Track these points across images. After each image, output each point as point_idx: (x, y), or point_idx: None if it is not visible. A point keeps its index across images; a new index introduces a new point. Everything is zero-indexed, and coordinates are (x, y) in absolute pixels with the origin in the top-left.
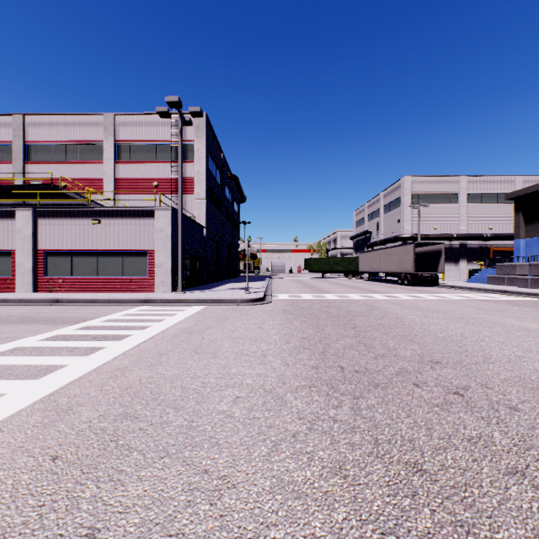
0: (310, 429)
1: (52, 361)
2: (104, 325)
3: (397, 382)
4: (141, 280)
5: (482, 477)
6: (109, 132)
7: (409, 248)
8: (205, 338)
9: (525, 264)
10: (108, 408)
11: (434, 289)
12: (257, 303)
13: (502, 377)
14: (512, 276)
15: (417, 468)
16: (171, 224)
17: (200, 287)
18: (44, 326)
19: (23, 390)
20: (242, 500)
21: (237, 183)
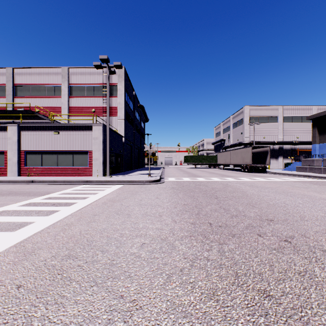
0: (191, 265)
1: (25, 219)
2: (60, 196)
3: (246, 233)
4: (84, 169)
5: (312, 301)
6: (65, 78)
7: (248, 149)
8: (123, 205)
9: (319, 159)
10: (58, 250)
11: (264, 174)
12: (155, 183)
13: (314, 230)
14: (311, 166)
15: (266, 294)
16: (102, 134)
17: (121, 173)
18: (22, 197)
19: (3, 238)
20: (147, 319)
21: (143, 110)
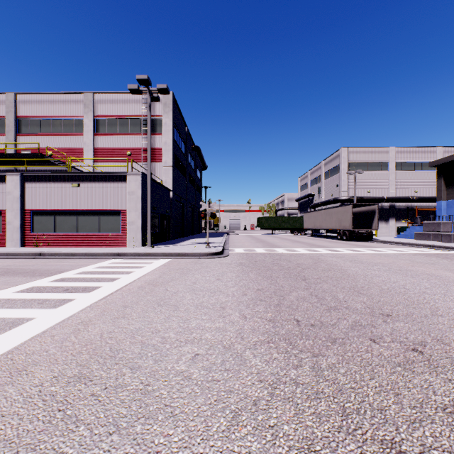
0: (271, 394)
1: (21, 314)
2: (78, 277)
3: (353, 337)
4: (115, 236)
5: None
6: (88, 108)
7: (347, 208)
8: (168, 290)
9: (448, 222)
10: (63, 367)
11: (370, 244)
12: (216, 256)
13: None
14: (437, 233)
15: (395, 450)
16: (141, 187)
17: (167, 242)
18: (23, 278)
19: None
20: None
21: (199, 153)
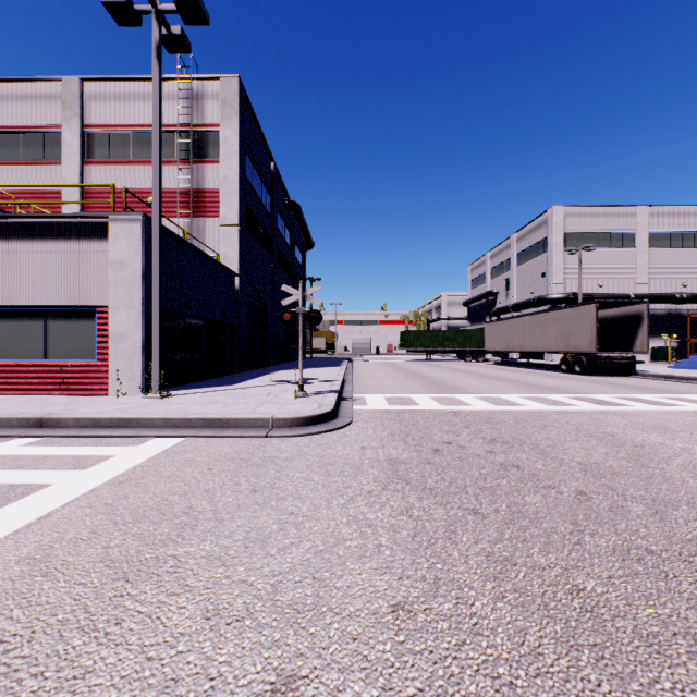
0: None
1: None
2: None
3: None
4: (82, 368)
5: None
6: (71, 110)
7: (586, 310)
8: None
9: None
10: None
11: (641, 381)
12: (316, 429)
13: None
14: None
15: None
16: (143, 251)
17: (221, 379)
18: None
19: None
20: None
21: (298, 215)
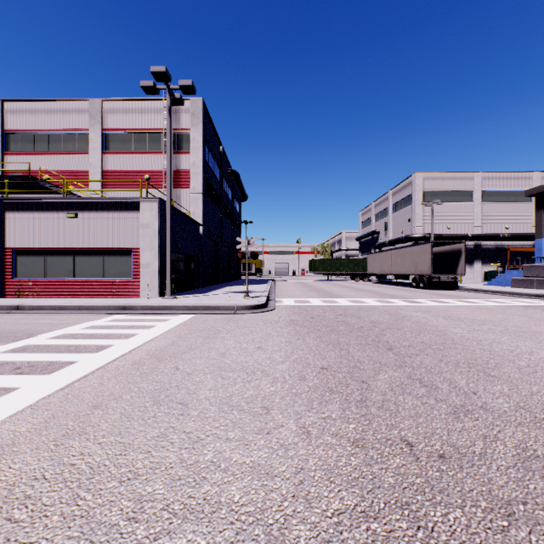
0: None
1: None
2: (49, 344)
3: None
4: (124, 283)
5: None
6: (95, 120)
7: (426, 247)
8: (178, 370)
9: None
10: None
11: (456, 292)
12: (258, 311)
13: None
14: (542, 278)
15: None
16: (159, 218)
17: (195, 291)
18: None
19: None
20: None
21: (237, 179)
